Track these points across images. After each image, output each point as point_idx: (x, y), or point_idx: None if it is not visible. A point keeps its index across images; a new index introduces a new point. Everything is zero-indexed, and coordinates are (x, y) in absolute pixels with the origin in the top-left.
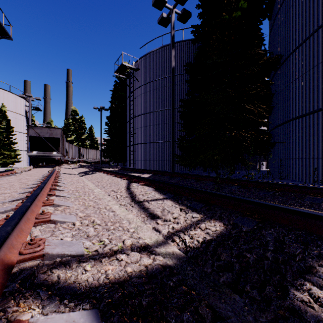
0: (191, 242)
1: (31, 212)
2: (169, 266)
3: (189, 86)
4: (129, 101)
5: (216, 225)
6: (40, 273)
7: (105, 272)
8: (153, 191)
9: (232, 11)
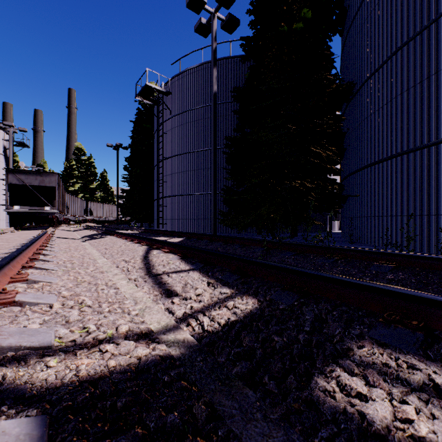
0: (209, 325)
1: None
2: (172, 356)
3: (238, 118)
4: (157, 137)
5: (247, 302)
6: None
7: (77, 368)
8: (178, 260)
9: (292, 21)
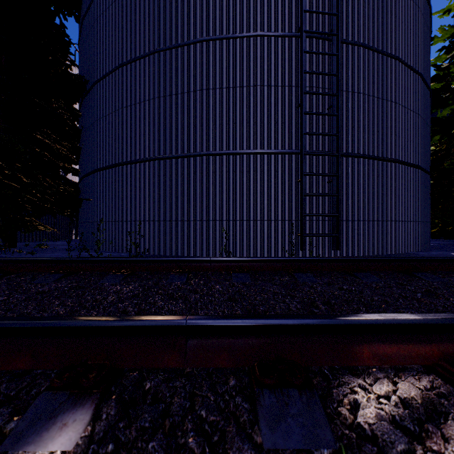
0: None
1: None
2: None
3: None
4: None
5: None
6: None
7: None
8: None
9: None
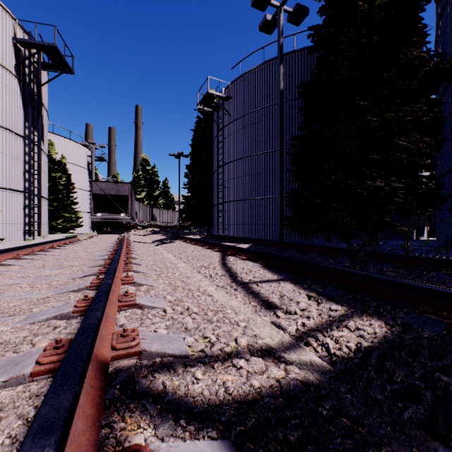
0: (337, 348)
1: (112, 292)
2: (311, 383)
3: (304, 115)
4: (217, 143)
5: (374, 324)
6: (140, 377)
7: (223, 384)
8: (260, 268)
9: None
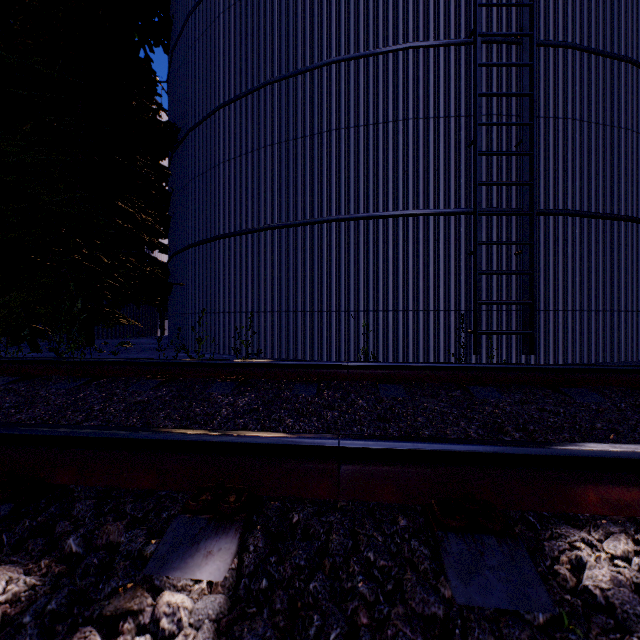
0: None
1: None
2: None
3: None
4: None
5: None
6: None
7: None
8: None
9: None
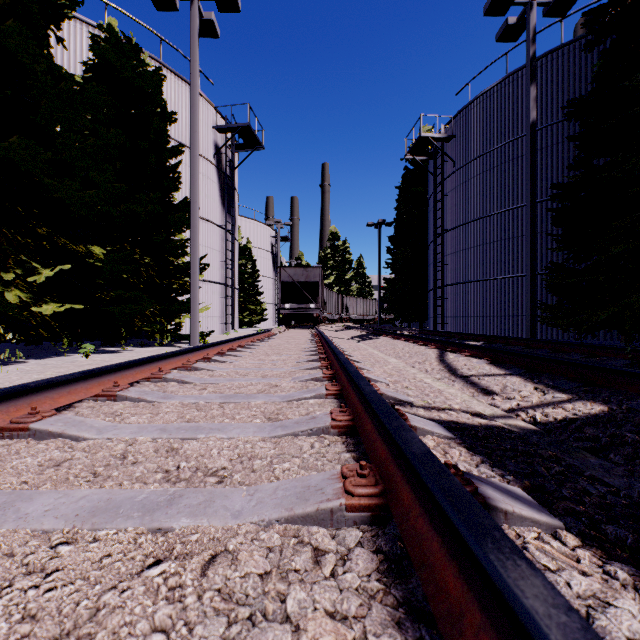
0: (542, 417)
1: None
2: (508, 429)
3: (578, 146)
4: (433, 203)
5: (591, 406)
6: None
7: (438, 416)
8: (486, 364)
9: None
